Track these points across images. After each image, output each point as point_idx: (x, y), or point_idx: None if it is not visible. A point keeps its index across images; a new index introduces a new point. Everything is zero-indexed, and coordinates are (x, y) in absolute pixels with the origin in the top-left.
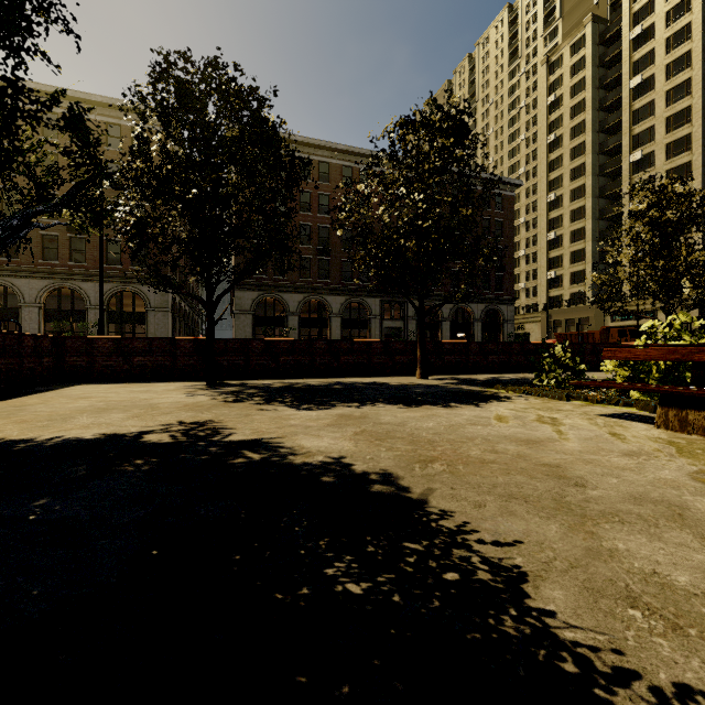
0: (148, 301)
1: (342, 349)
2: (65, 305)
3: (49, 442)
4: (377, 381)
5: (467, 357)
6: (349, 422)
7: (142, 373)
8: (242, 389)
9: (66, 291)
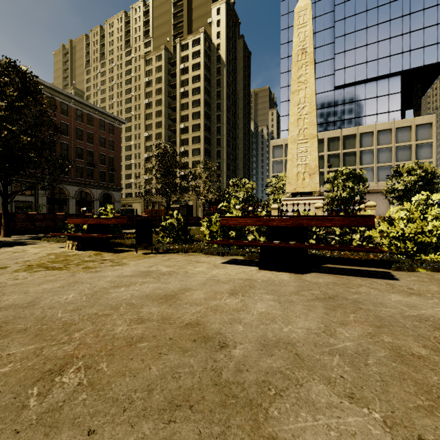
0: None
1: None
2: None
3: None
4: None
5: (55, 223)
6: None
7: None
8: None
9: None
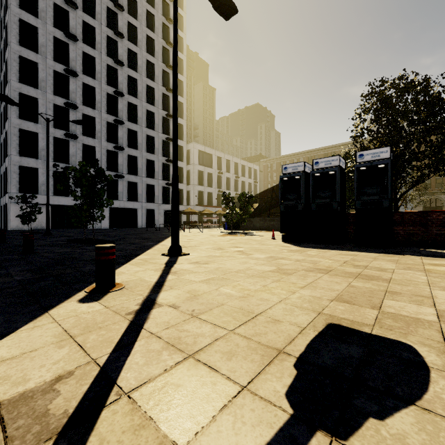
0: None
1: None
2: None
3: None
4: None
5: None
6: None
7: None
8: None
9: None
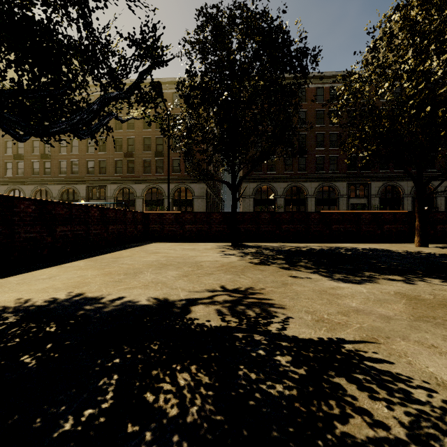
0: (193, 192)
1: (333, 219)
2: (154, 198)
3: (109, 305)
4: (375, 247)
5: None
6: (442, 314)
7: (190, 236)
8: (260, 250)
9: (155, 190)
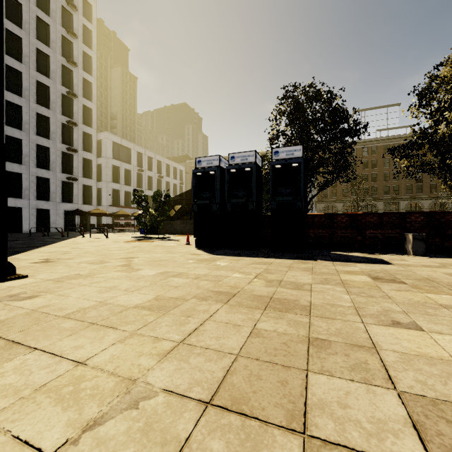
0: None
1: None
2: None
3: None
4: None
5: None
6: None
7: None
8: None
9: None
